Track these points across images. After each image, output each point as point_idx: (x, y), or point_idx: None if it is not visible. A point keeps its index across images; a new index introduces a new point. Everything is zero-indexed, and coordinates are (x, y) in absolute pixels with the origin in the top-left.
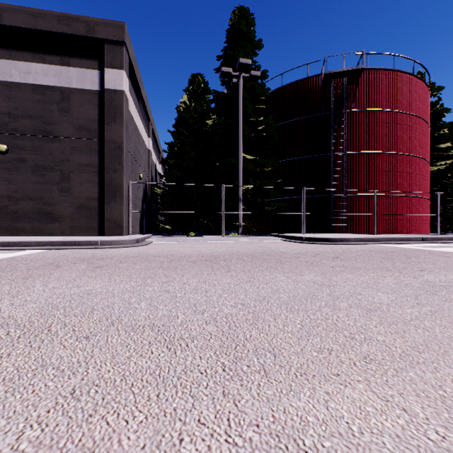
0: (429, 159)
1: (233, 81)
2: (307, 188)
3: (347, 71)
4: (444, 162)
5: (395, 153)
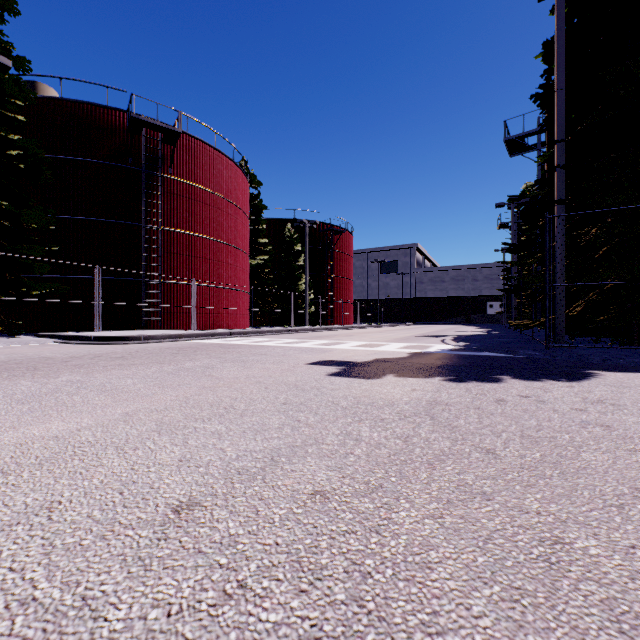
0: (252, 252)
1: None
2: (104, 267)
3: (163, 127)
4: (263, 257)
5: (216, 240)
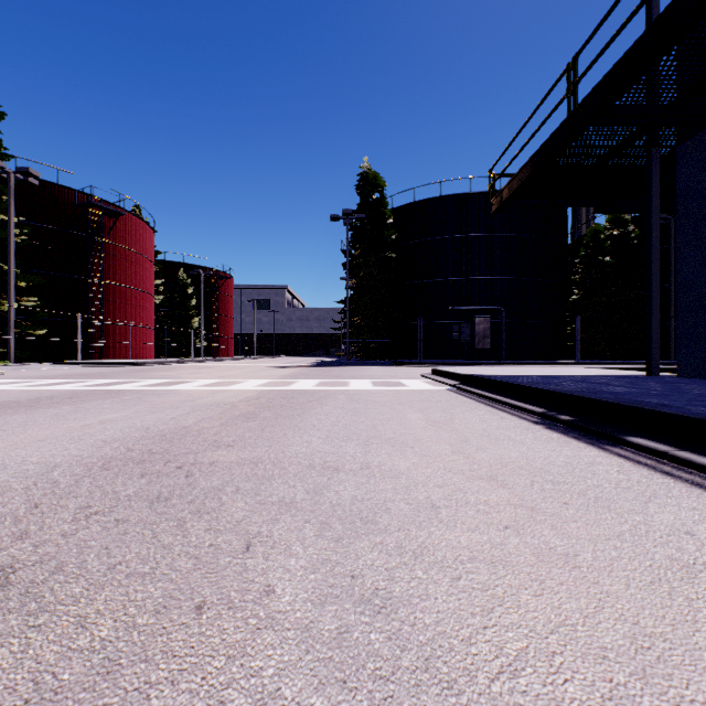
0: None
1: None
2: (83, 315)
3: (111, 209)
4: (158, 297)
5: (140, 290)
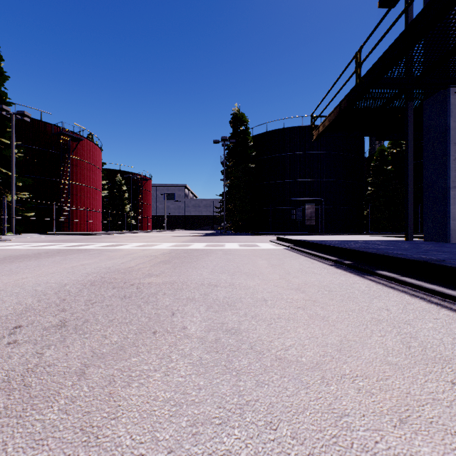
0: None
1: (3, 112)
2: (57, 203)
3: (75, 136)
4: (104, 192)
5: (92, 187)
